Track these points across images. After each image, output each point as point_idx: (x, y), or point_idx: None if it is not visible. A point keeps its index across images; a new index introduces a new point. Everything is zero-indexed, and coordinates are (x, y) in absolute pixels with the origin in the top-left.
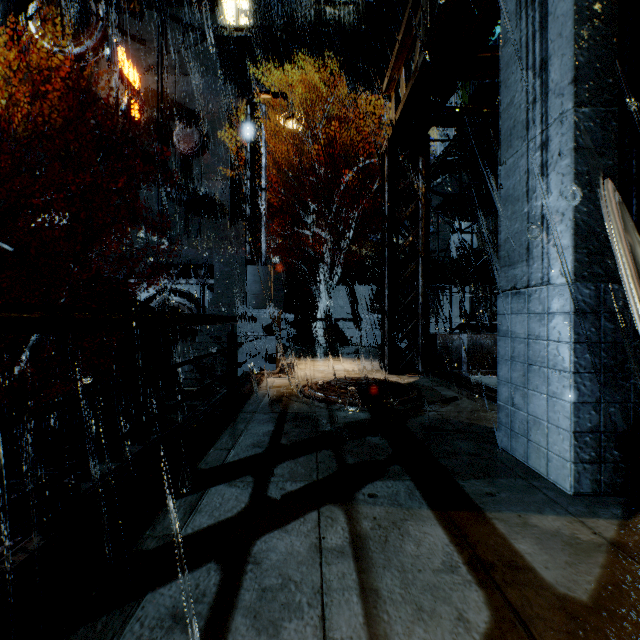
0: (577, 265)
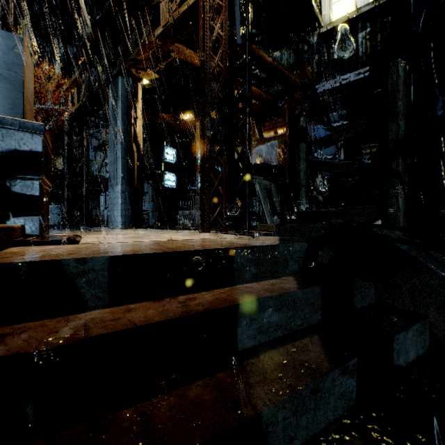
0: (122, 182)
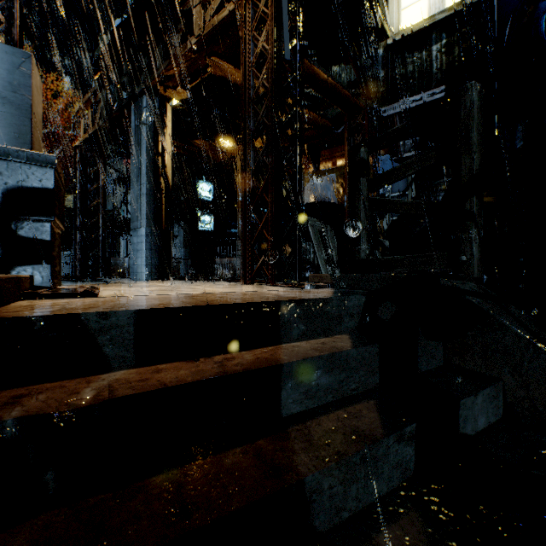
0: (147, 223)
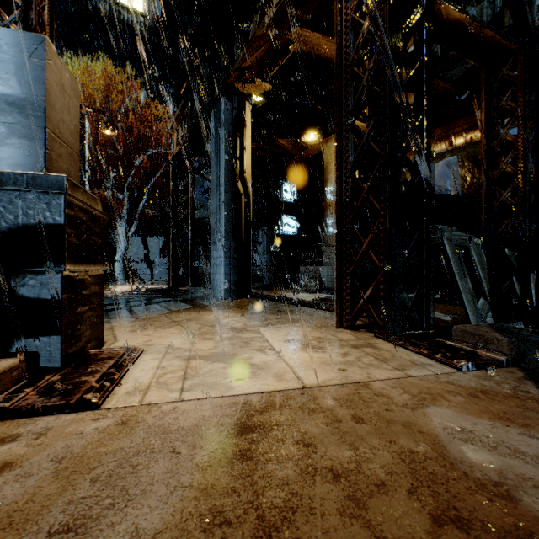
0: (225, 236)
